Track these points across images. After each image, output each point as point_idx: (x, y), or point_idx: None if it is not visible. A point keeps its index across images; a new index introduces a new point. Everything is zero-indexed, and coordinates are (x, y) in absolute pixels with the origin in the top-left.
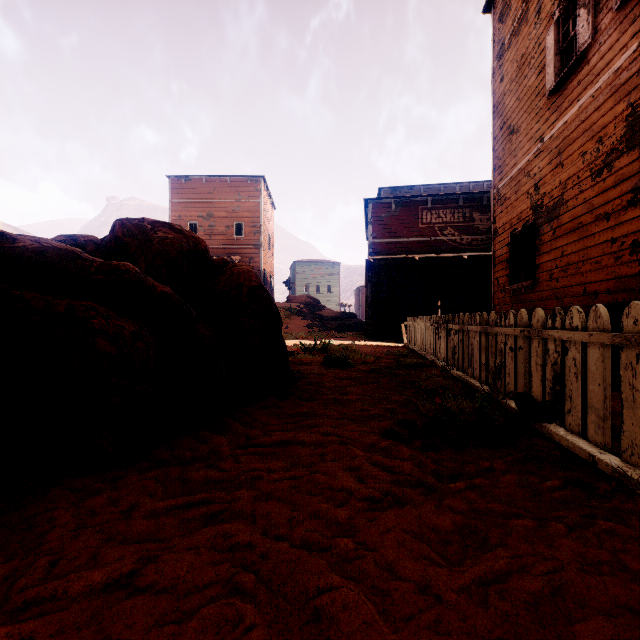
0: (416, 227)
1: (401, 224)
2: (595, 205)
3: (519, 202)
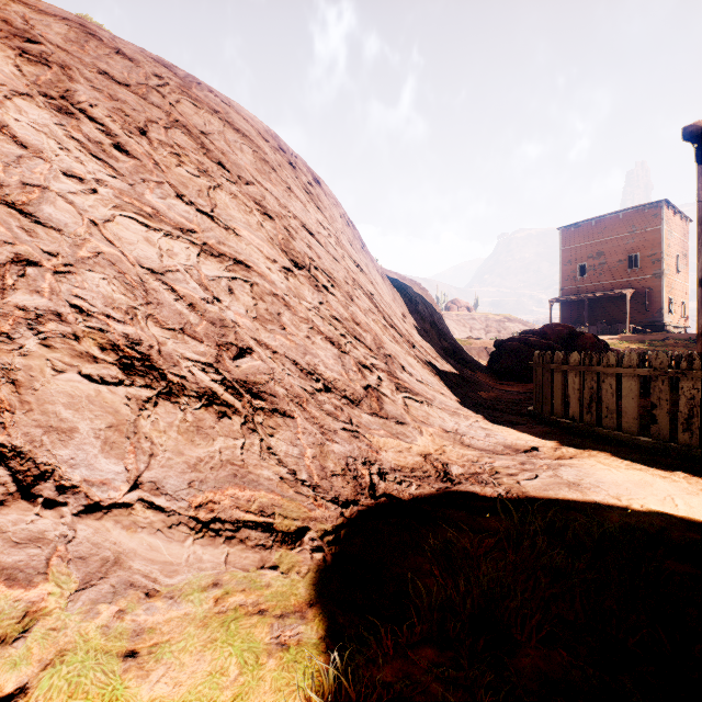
0: None
1: None
2: None
3: None
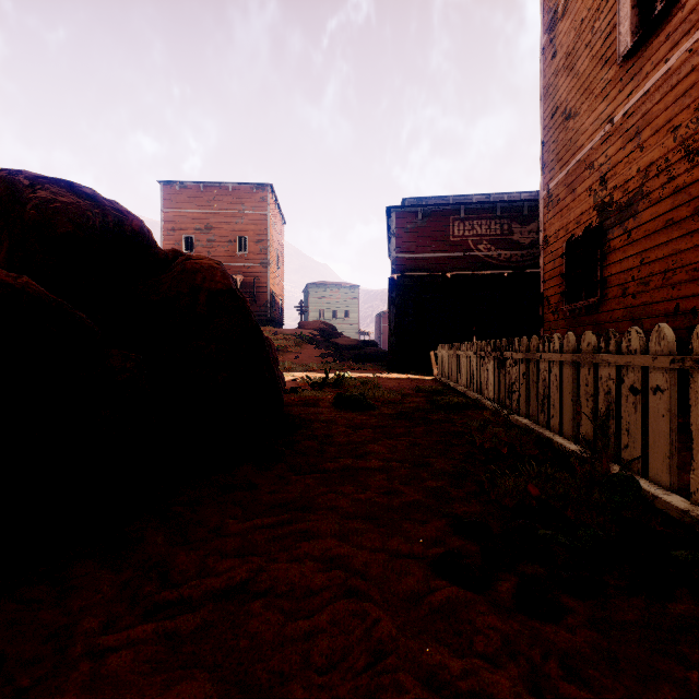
0: (447, 240)
1: (429, 237)
2: (694, 194)
3: (578, 202)
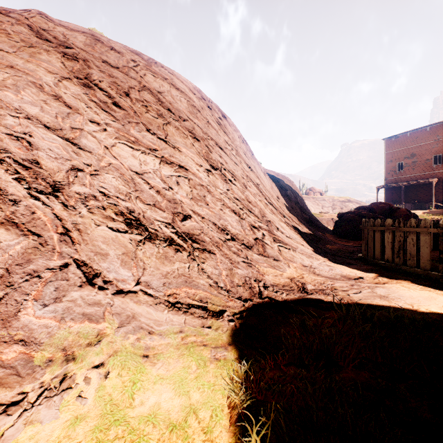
0: None
1: None
2: None
3: None
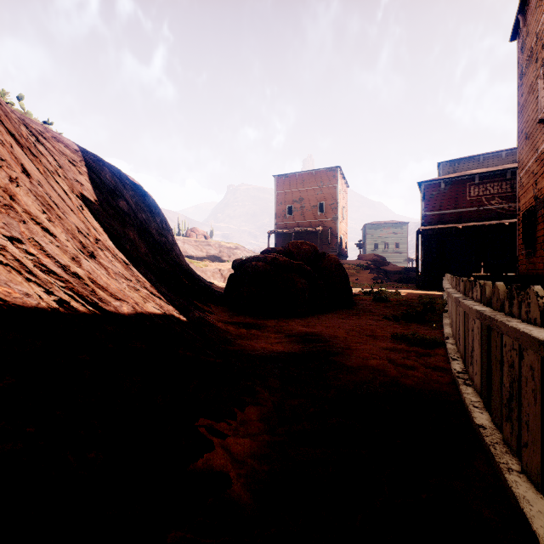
0: (464, 200)
1: (450, 199)
2: None
3: (529, 191)
